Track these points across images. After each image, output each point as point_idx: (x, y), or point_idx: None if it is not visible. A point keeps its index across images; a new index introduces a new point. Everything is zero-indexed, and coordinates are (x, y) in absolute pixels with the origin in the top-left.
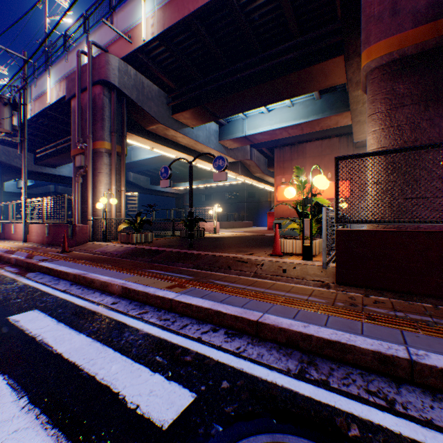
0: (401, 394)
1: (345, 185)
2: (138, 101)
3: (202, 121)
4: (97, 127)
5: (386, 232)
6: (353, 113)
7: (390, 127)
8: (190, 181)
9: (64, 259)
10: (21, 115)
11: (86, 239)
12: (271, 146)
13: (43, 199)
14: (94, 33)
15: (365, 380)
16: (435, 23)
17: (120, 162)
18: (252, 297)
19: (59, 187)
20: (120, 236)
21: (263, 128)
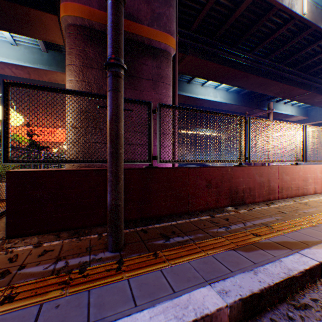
0: None
1: None
2: None
3: None
4: None
5: (65, 171)
6: None
7: (84, 81)
8: None
9: None
10: None
11: None
12: None
13: None
14: None
15: None
16: None
17: None
18: None
19: None
20: None
21: None
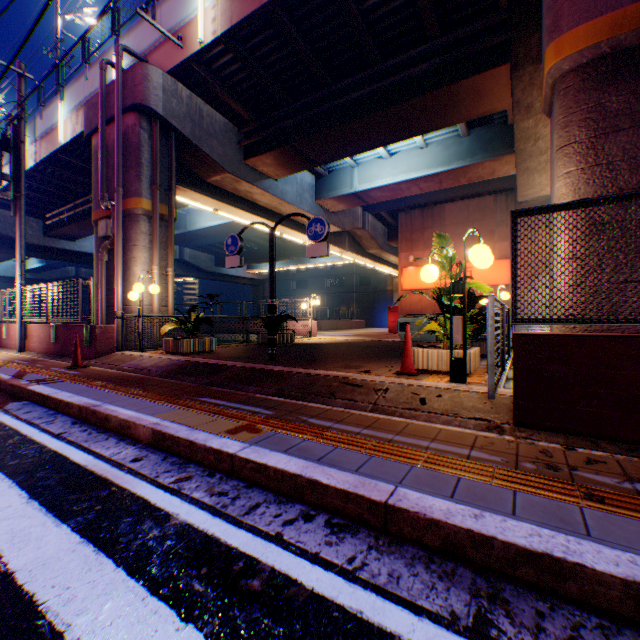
0: None
1: (503, 267)
2: (194, 137)
3: (291, 169)
4: (130, 176)
5: (602, 338)
6: (519, 155)
7: (594, 165)
8: (270, 257)
9: (70, 380)
10: (15, 159)
11: (112, 348)
12: (393, 208)
13: (47, 285)
14: (127, 35)
15: None
16: None
17: (166, 230)
18: (372, 451)
19: (83, 269)
20: (164, 342)
21: (382, 180)
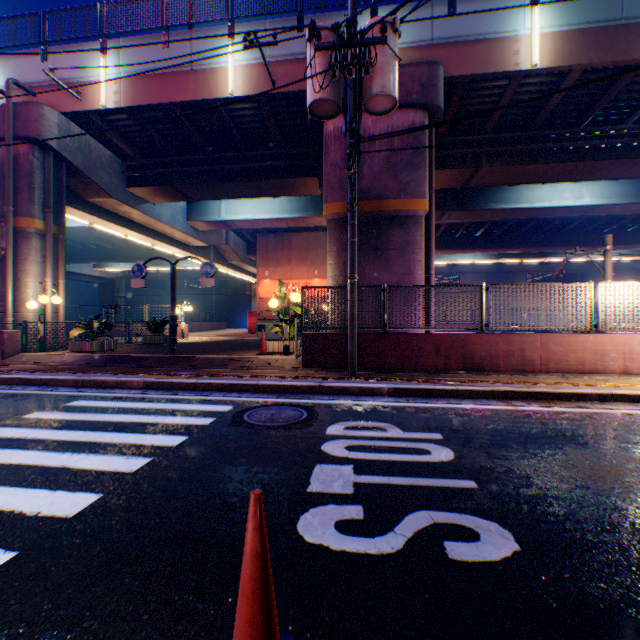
0: (314, 396)
1: None
2: (85, 169)
3: (170, 199)
4: (22, 197)
5: (328, 334)
6: None
7: (339, 262)
8: (173, 283)
9: (26, 371)
10: None
11: (19, 350)
12: (253, 230)
13: None
14: (5, 57)
15: (303, 395)
16: (362, 203)
17: (57, 246)
18: (250, 377)
19: None
20: (71, 344)
21: (245, 215)
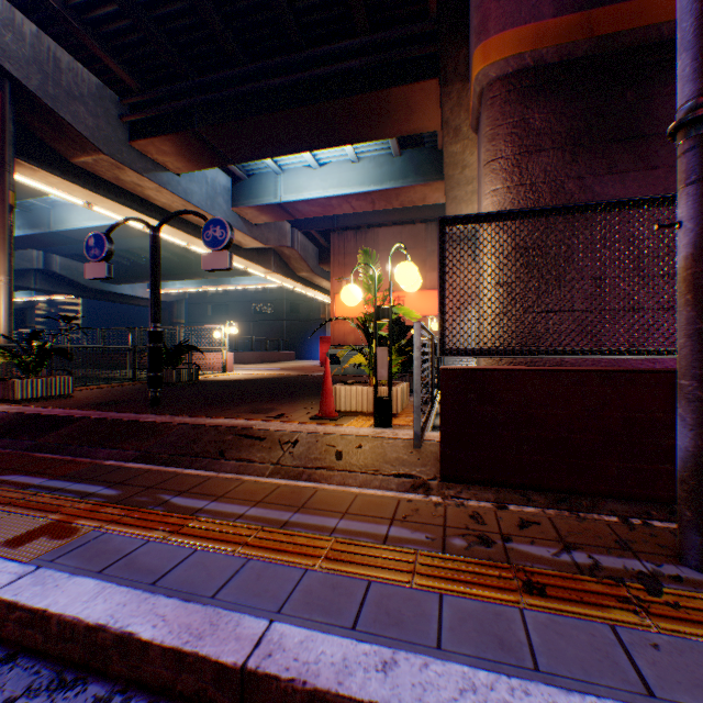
0: None
1: (434, 297)
2: (45, 94)
3: (197, 163)
4: None
5: (533, 372)
6: (448, 182)
7: (520, 185)
8: (153, 266)
9: None
10: None
11: None
12: (326, 228)
13: None
14: None
15: None
16: (588, 15)
17: None
18: (253, 548)
19: None
20: None
21: (311, 193)
